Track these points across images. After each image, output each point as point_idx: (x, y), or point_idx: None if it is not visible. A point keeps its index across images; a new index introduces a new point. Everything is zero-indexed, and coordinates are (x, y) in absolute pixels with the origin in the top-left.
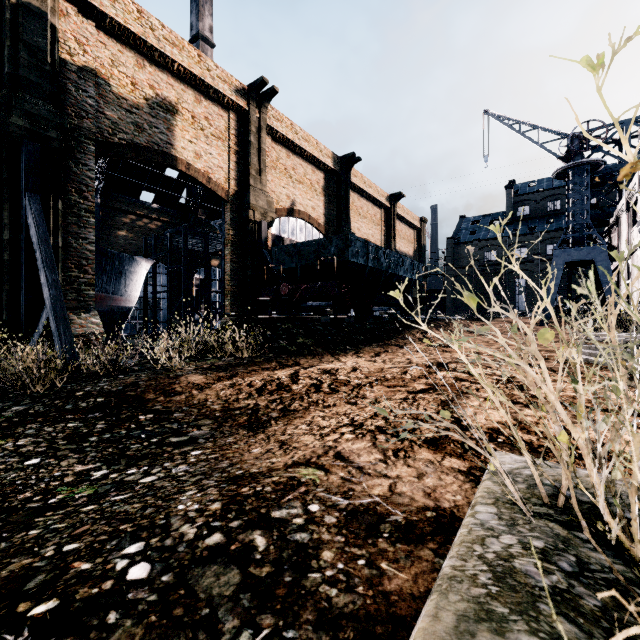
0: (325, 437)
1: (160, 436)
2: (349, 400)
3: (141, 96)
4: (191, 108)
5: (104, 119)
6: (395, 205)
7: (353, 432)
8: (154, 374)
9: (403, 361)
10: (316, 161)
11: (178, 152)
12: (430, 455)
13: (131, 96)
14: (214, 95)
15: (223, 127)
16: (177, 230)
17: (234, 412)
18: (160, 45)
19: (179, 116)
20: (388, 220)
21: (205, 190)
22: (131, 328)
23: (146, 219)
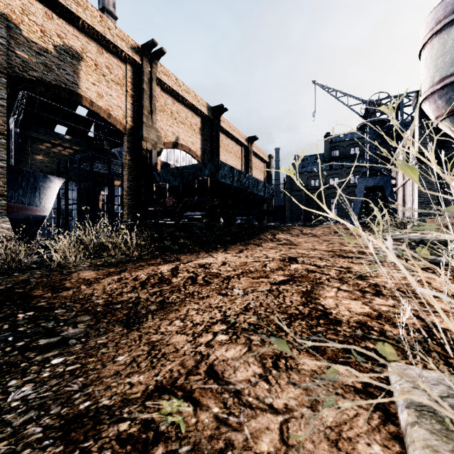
0: (197, 338)
1: (29, 338)
2: (220, 291)
3: (49, 42)
4: (94, 57)
5: (15, 57)
6: (251, 145)
7: (226, 332)
8: (49, 271)
9: (261, 256)
10: (195, 108)
11: (83, 91)
12: (313, 363)
13: (40, 41)
14: (114, 49)
15: (121, 75)
16: (85, 156)
17: (115, 306)
18: (66, 2)
19: (84, 62)
20: (247, 155)
21: (109, 127)
22: (47, 233)
23: (60, 147)
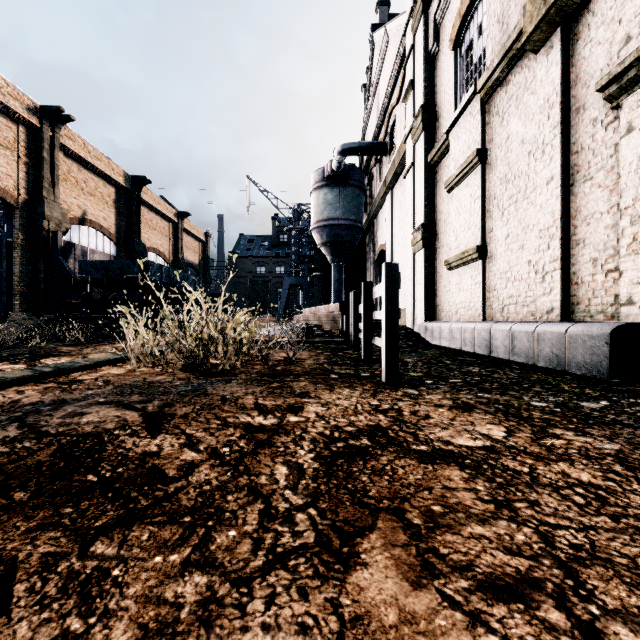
0: None
1: None
2: None
3: None
4: None
5: None
6: (183, 221)
7: None
8: (33, 348)
9: None
10: (108, 178)
11: None
12: None
13: None
14: (4, 109)
15: (12, 138)
16: None
17: None
18: None
19: None
20: (176, 233)
21: None
22: None
23: None
